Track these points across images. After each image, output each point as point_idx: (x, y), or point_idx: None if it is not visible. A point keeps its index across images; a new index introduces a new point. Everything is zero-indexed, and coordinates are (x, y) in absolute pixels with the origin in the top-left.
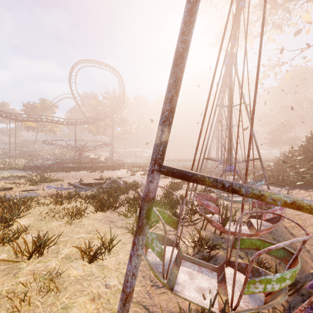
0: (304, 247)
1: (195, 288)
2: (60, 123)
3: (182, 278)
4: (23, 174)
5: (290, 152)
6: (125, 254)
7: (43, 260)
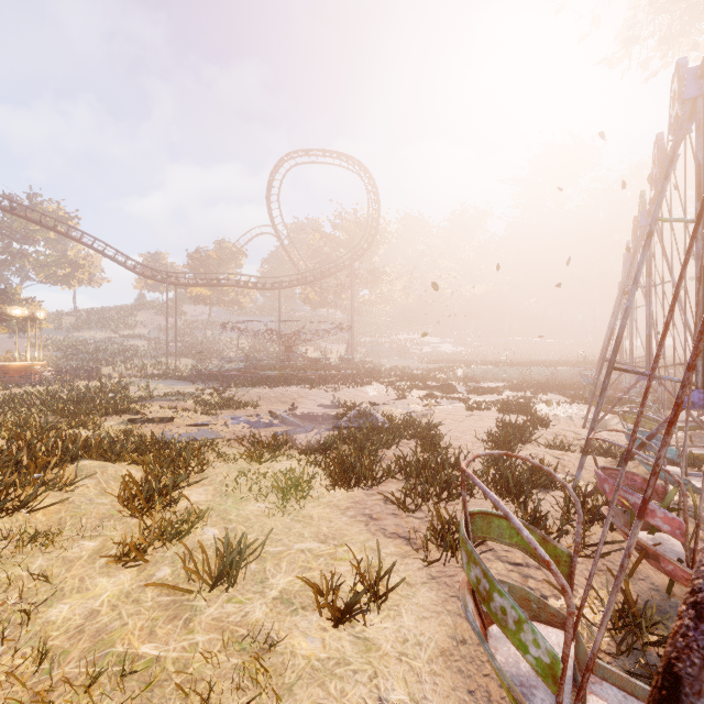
0: None
1: None
2: (252, 288)
3: None
4: (189, 389)
5: None
6: (418, 616)
7: (238, 597)
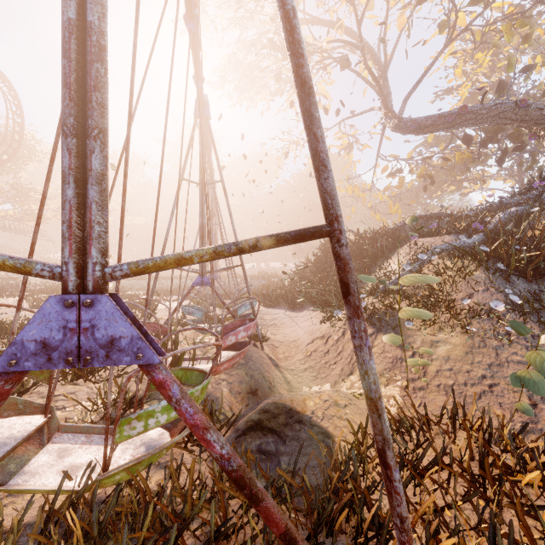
0: (285, 379)
1: (60, 470)
2: None
3: (40, 461)
4: None
5: (304, 263)
6: None
7: None
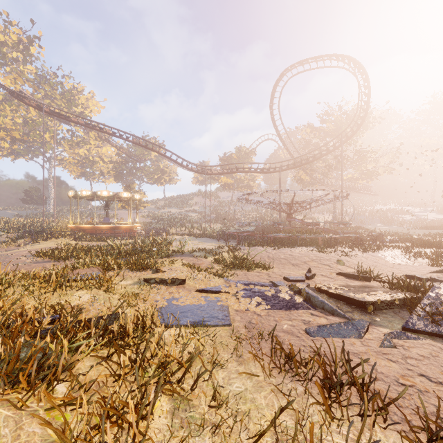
0: None
1: None
2: (259, 172)
3: None
4: (214, 245)
5: None
6: None
7: None
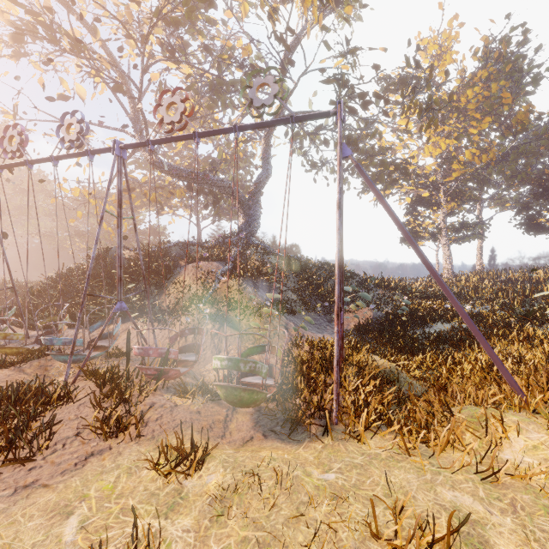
0: None
1: None
2: None
3: None
4: None
5: (69, 276)
6: (188, 441)
7: None
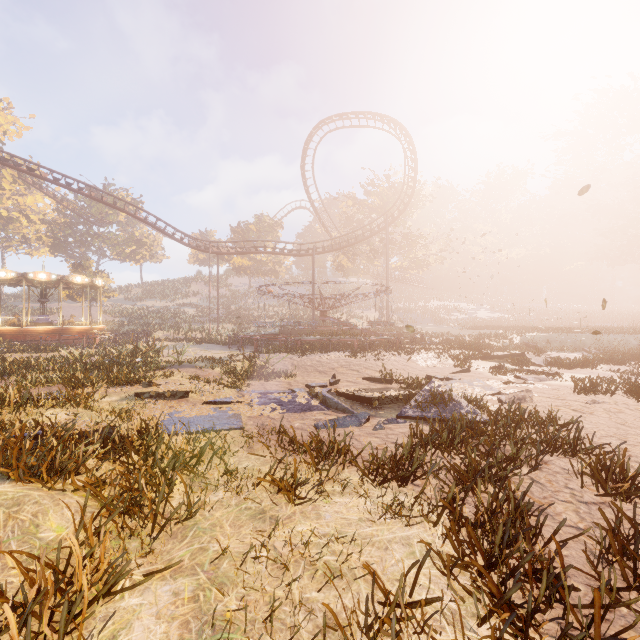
0: None
1: None
2: (287, 254)
3: None
4: (223, 353)
5: None
6: None
7: None
